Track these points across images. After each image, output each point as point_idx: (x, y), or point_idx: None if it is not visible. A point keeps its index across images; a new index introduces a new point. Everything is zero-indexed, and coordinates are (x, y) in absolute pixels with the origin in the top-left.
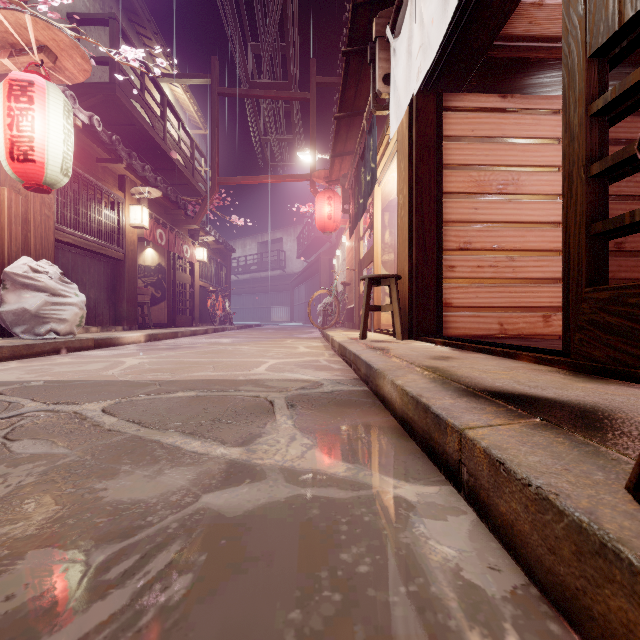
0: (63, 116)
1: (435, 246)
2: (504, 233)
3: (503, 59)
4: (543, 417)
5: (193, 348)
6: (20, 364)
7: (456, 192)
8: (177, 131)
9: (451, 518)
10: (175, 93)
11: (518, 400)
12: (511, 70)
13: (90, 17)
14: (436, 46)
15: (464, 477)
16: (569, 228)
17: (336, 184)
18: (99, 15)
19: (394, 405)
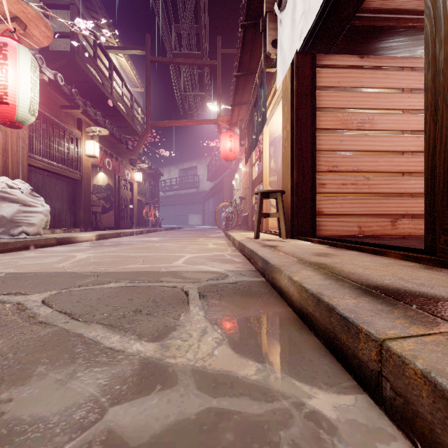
0: (30, 70)
1: (311, 168)
2: (362, 159)
3: (363, 27)
4: None
5: (130, 245)
6: None
7: (326, 128)
8: (121, 88)
9: (382, 447)
10: (120, 61)
11: (419, 301)
12: (368, 36)
13: (56, 3)
14: (316, 10)
15: (386, 392)
16: (432, 148)
17: (235, 126)
18: (63, 2)
19: (291, 298)
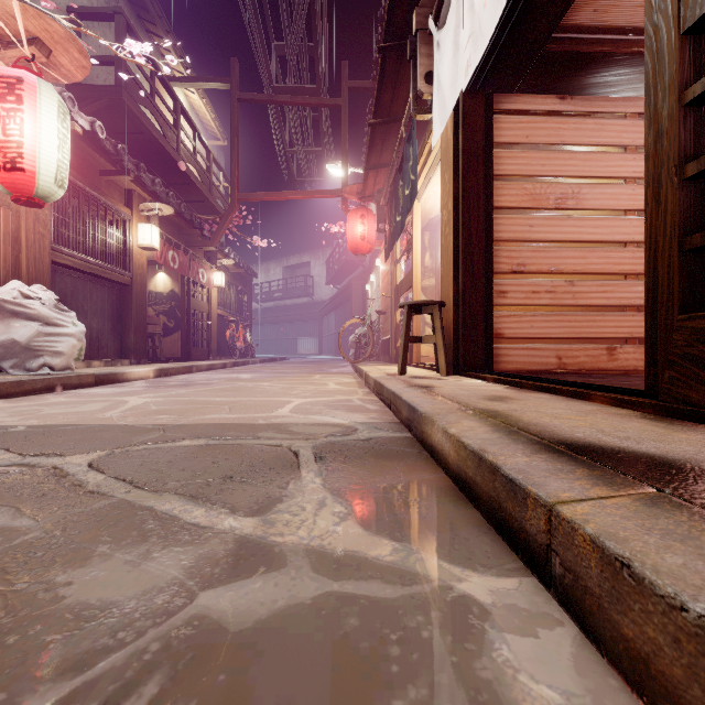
0: (57, 119)
1: (484, 268)
2: (563, 254)
3: (563, 53)
4: (658, 486)
5: (208, 385)
6: (5, 404)
7: (508, 207)
8: (192, 141)
9: (543, 633)
10: (190, 99)
11: (613, 458)
12: (572, 67)
13: (93, 11)
14: (489, 33)
15: (556, 570)
16: (654, 243)
17: (370, 201)
18: (103, 9)
19: (447, 459)
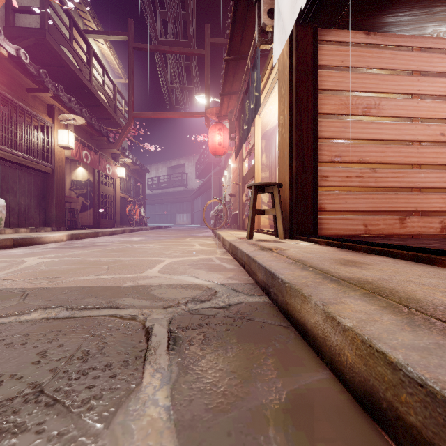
0: None
1: (312, 158)
2: (368, 149)
3: None
4: None
5: (104, 246)
6: None
7: (329, 113)
8: (101, 76)
9: None
10: (101, 49)
11: None
12: (378, 6)
13: None
14: None
15: None
16: None
17: (224, 119)
18: None
19: (335, 355)
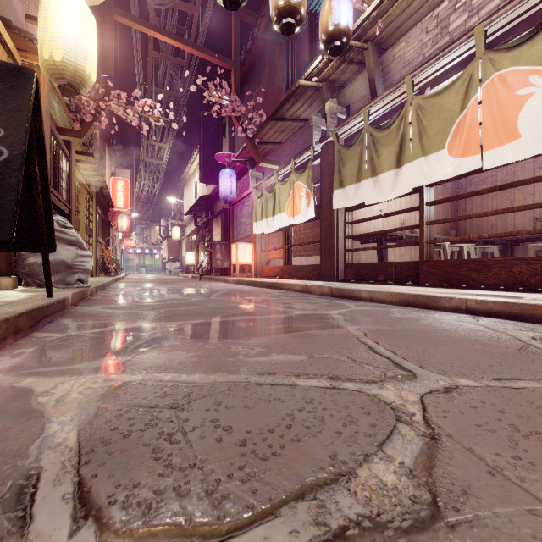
0: None
1: None
2: None
3: None
4: None
5: None
6: None
7: None
8: None
9: None
10: None
11: None
12: None
13: None
14: None
15: None
16: None
17: None
18: None
19: None
